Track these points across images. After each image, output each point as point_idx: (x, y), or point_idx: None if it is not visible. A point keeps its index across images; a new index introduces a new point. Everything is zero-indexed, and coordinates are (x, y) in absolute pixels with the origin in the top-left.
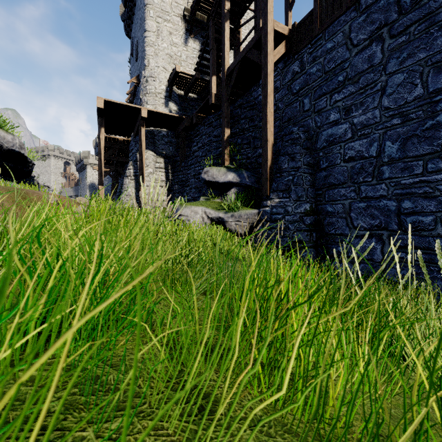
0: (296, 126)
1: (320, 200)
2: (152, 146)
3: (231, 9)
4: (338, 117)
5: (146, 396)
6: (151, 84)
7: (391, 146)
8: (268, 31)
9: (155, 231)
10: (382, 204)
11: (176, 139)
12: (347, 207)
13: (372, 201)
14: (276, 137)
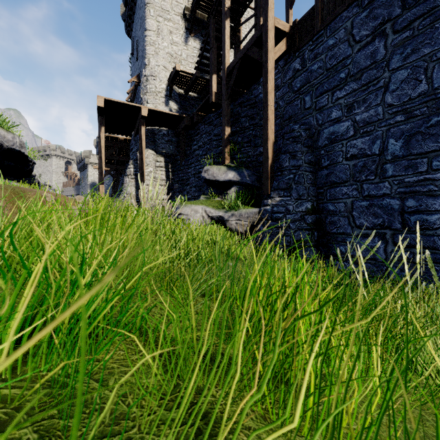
0: (297, 124)
1: (321, 199)
2: (153, 145)
3: (232, 7)
4: (340, 114)
5: (135, 417)
6: (151, 83)
7: (395, 143)
8: (269, 28)
9: (154, 229)
10: (385, 202)
11: (176, 138)
12: (349, 206)
13: (375, 199)
14: (277, 136)
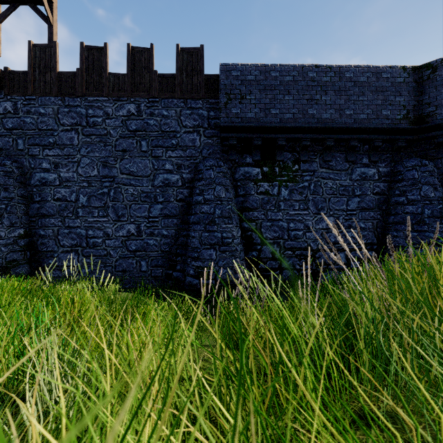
0: (9, 160)
1: (34, 225)
2: None
3: None
4: (50, 167)
5: None
6: None
7: (83, 198)
8: None
9: None
10: (78, 231)
11: None
12: (56, 232)
13: (73, 229)
14: None
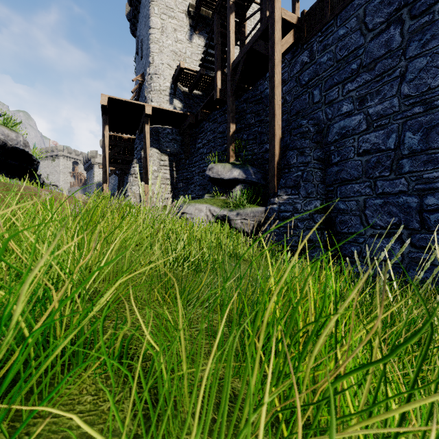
0: (305, 119)
1: (331, 197)
2: (157, 143)
3: (237, 2)
4: (351, 107)
5: None
6: (156, 81)
7: (412, 136)
8: (276, 19)
9: (155, 229)
10: (401, 200)
11: (181, 137)
12: (362, 204)
13: (390, 197)
14: (284, 132)
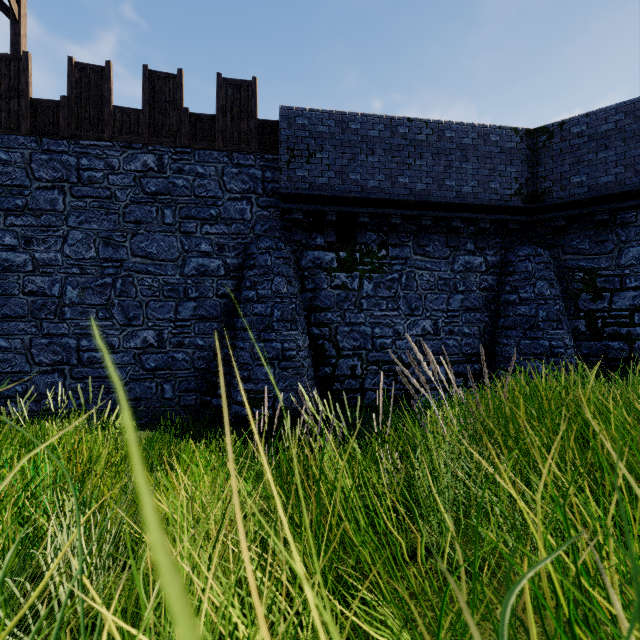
0: None
1: None
2: None
3: None
4: (17, 243)
5: None
6: None
7: (73, 291)
8: None
9: None
10: (64, 341)
11: None
12: (28, 343)
13: (55, 338)
14: None
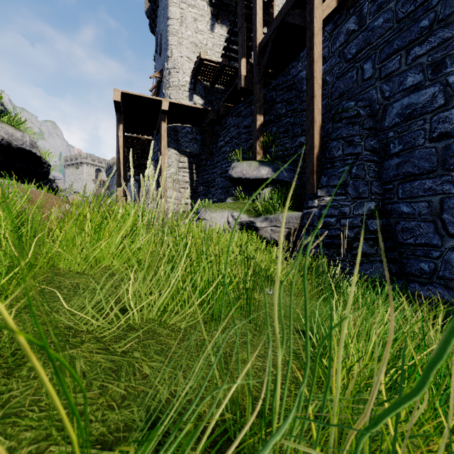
0: (353, 101)
1: (389, 197)
2: (175, 143)
3: None
4: (420, 78)
5: None
6: (174, 76)
7: None
8: None
9: (159, 239)
10: None
11: (201, 136)
12: (437, 206)
13: None
14: (323, 120)
